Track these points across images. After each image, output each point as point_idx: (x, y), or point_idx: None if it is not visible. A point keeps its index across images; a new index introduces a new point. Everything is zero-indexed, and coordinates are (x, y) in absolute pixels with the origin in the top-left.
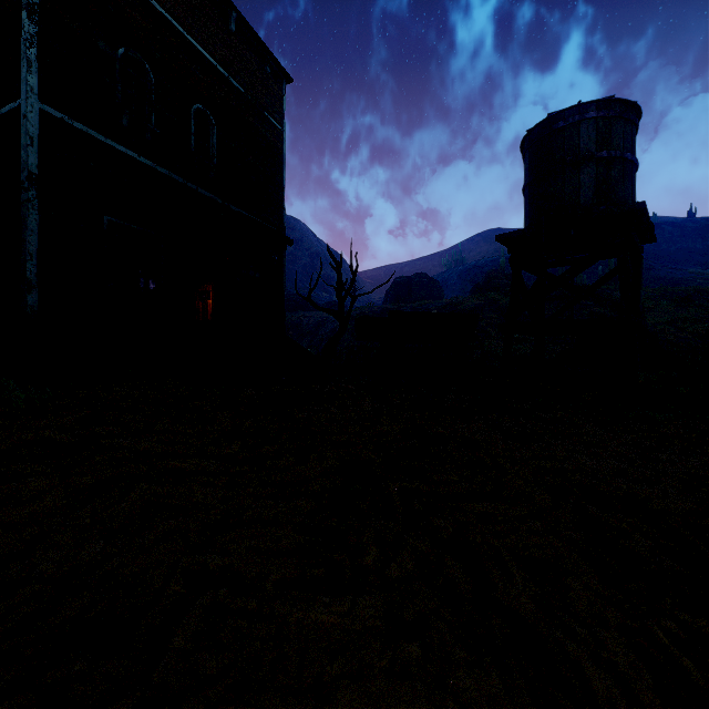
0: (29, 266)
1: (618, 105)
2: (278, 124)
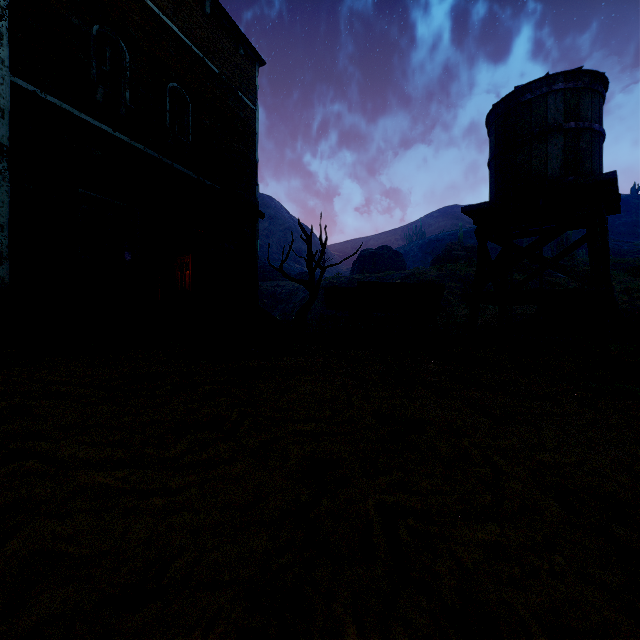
0: None
1: (586, 77)
2: (251, 104)
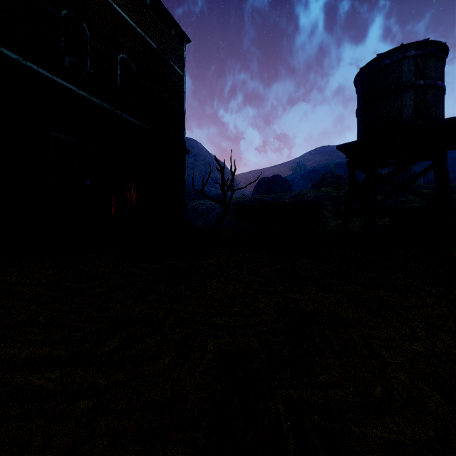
0: None
1: (432, 46)
2: (180, 71)
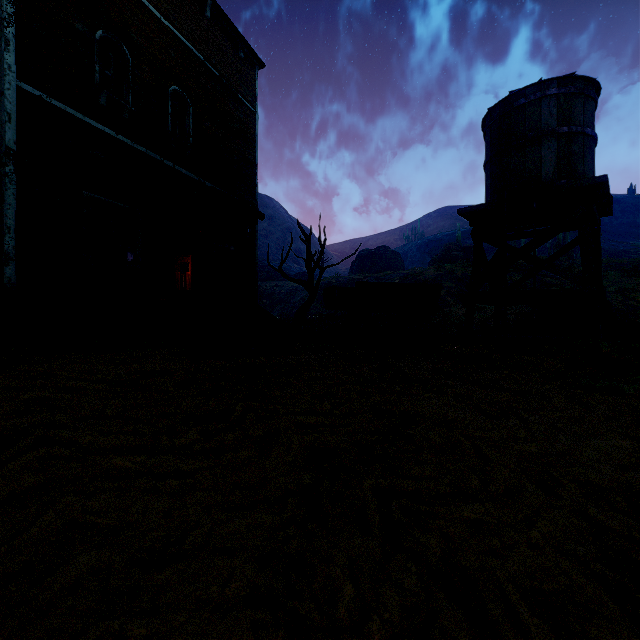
0: (6, 239)
1: (579, 82)
2: (251, 106)
